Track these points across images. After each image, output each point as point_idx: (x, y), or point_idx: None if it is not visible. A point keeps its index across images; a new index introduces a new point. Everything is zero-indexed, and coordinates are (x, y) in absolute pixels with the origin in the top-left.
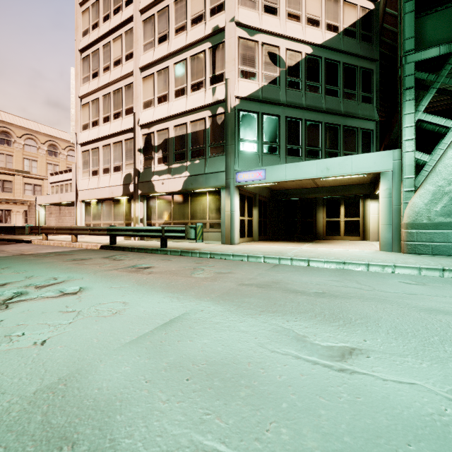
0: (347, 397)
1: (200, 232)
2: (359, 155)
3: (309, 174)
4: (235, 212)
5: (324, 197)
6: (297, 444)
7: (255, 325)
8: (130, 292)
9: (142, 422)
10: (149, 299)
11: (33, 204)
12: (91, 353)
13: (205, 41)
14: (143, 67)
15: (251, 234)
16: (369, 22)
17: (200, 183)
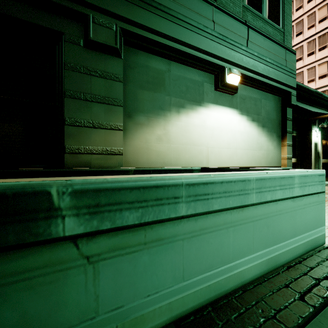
0: None
1: None
2: None
3: None
4: None
5: None
6: None
7: None
8: None
9: None
10: None
11: None
12: None
13: (327, 85)
14: None
15: None
16: None
17: None
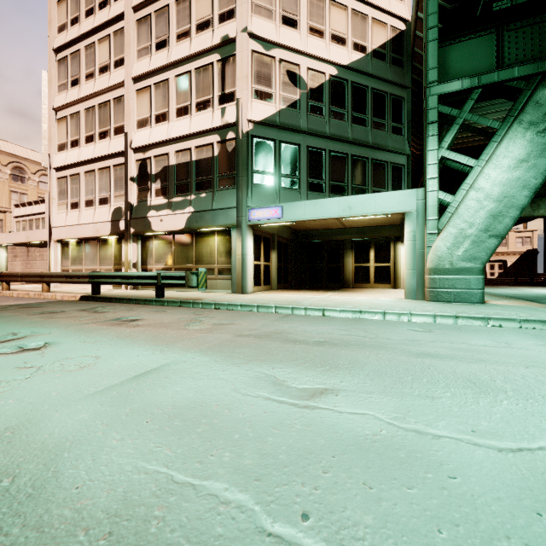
0: (299, 427)
1: (204, 278)
2: (383, 193)
3: (330, 212)
4: (248, 256)
5: (352, 239)
6: (235, 463)
7: (237, 373)
8: (106, 345)
9: (90, 457)
10: (127, 353)
11: None
12: (47, 405)
13: (212, 52)
14: (136, 77)
15: (269, 282)
16: (400, 44)
17: (206, 221)
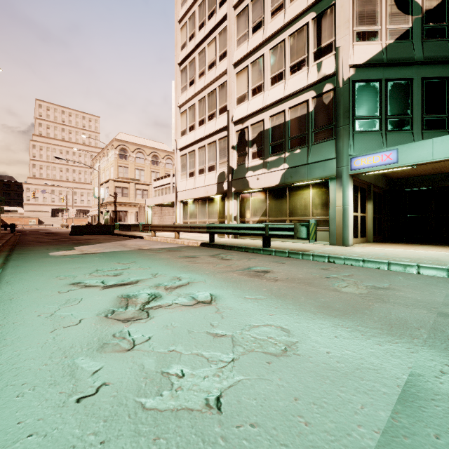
0: None
1: (313, 230)
2: None
3: None
4: (349, 207)
5: None
6: None
7: None
8: (274, 308)
9: None
10: (314, 327)
11: (142, 206)
12: None
13: (307, 12)
14: (236, 62)
15: (364, 234)
16: None
17: (301, 175)
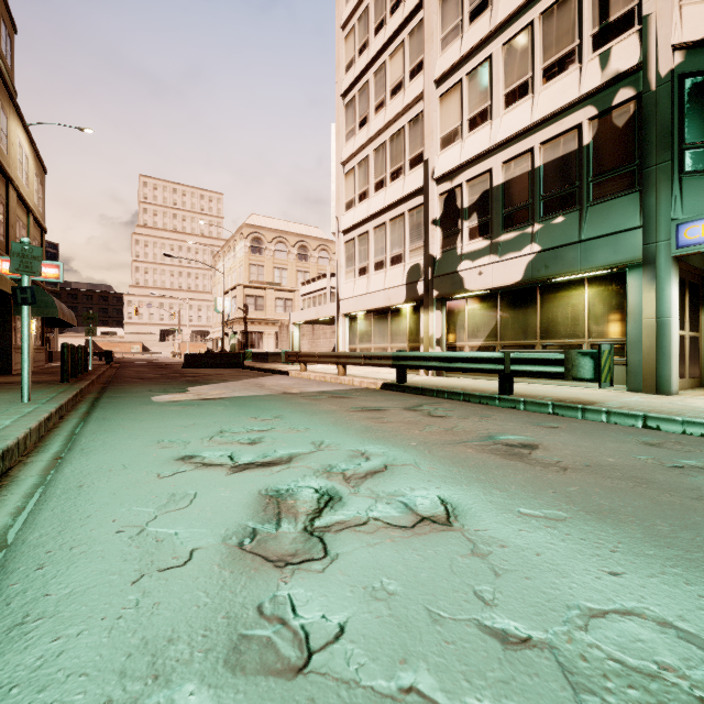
0: None
1: (607, 364)
2: None
3: None
4: (672, 320)
5: None
6: None
7: None
8: (611, 552)
9: None
10: None
11: (284, 324)
12: None
13: None
14: (440, 77)
15: (696, 371)
16: None
17: (567, 262)
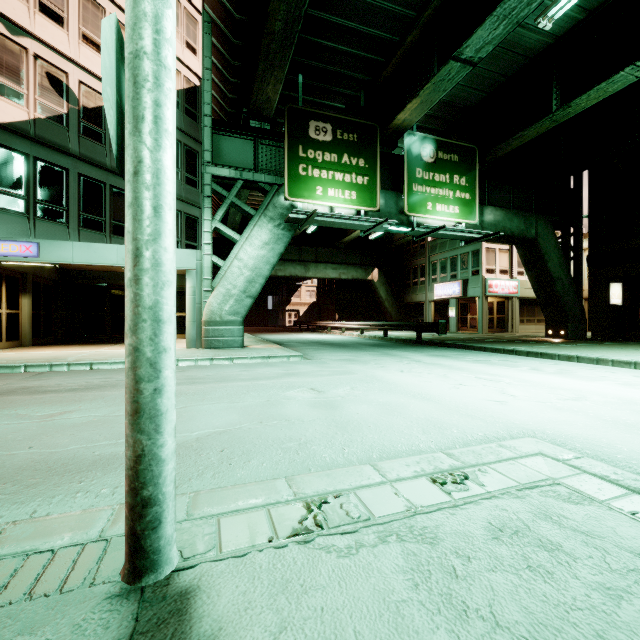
0: (35, 428)
1: None
2: None
3: (108, 260)
4: None
5: None
6: None
7: None
8: None
9: None
10: None
11: None
12: None
13: None
14: None
15: (17, 336)
16: (195, 98)
17: None
